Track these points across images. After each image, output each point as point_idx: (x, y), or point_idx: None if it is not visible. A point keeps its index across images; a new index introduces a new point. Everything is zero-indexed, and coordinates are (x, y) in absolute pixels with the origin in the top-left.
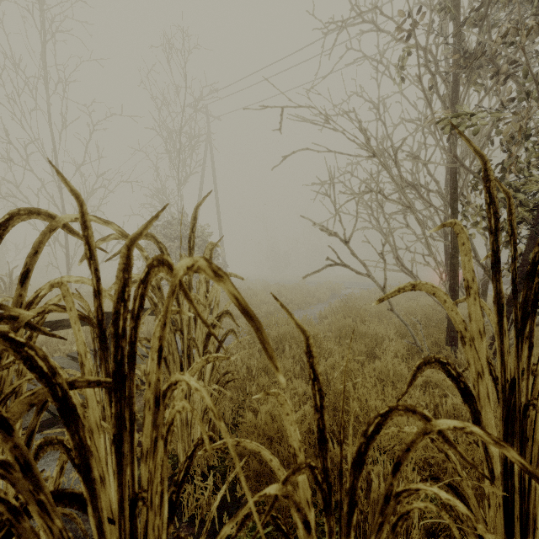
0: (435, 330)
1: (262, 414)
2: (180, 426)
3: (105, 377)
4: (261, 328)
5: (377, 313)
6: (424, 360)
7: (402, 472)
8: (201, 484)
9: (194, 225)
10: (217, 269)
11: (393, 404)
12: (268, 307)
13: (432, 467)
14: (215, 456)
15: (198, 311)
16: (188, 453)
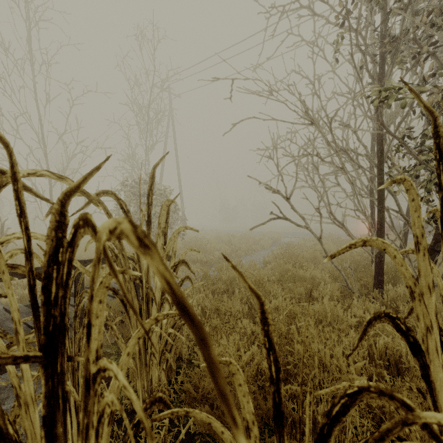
0: (364, 274)
1: None
2: (140, 366)
3: (38, 347)
4: (204, 337)
5: (313, 259)
6: (375, 315)
7: (348, 420)
8: (157, 423)
9: (152, 183)
10: (143, 235)
11: (363, 384)
12: (220, 254)
13: (370, 405)
14: (171, 392)
15: (123, 288)
16: (134, 420)
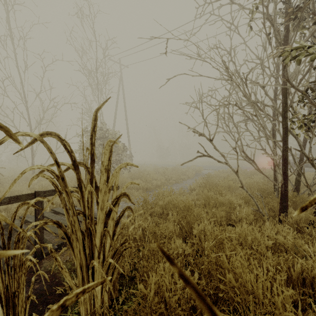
0: (270, 200)
1: (151, 285)
2: None
3: None
4: None
5: (228, 187)
6: None
7: None
8: None
9: (95, 124)
10: None
11: None
12: (157, 182)
13: None
14: (112, 314)
15: None
16: None
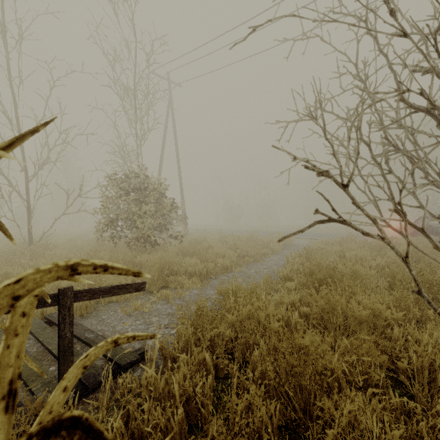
0: None
1: None
2: None
3: None
4: None
5: (352, 275)
6: None
7: None
8: None
9: None
10: None
11: None
12: (223, 262)
13: None
14: None
15: None
16: None
